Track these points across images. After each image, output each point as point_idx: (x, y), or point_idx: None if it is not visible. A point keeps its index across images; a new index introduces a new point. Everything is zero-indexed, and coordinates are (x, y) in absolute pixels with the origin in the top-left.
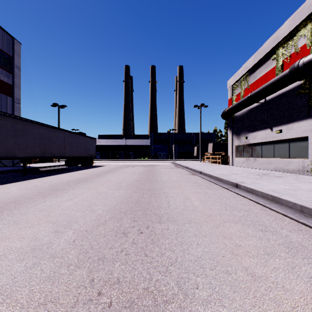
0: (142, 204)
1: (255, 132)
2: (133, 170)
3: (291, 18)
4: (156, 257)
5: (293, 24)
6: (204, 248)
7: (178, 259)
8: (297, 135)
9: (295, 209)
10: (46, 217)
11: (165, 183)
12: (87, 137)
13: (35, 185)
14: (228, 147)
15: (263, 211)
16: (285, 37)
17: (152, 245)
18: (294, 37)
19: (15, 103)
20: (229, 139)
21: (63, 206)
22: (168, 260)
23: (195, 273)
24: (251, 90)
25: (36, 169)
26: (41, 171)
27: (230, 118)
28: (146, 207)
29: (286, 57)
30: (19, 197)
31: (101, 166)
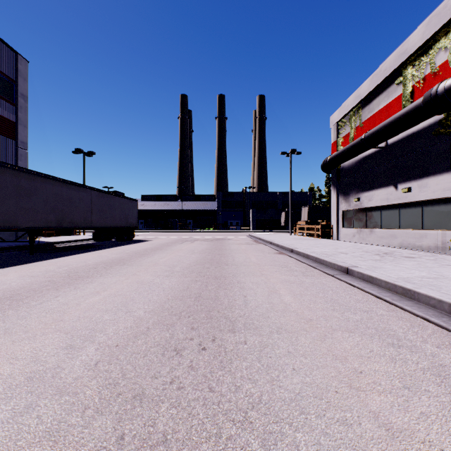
0: (205, 300)
1: (371, 191)
2: (192, 247)
3: (425, 23)
4: (227, 393)
5: (429, 31)
6: (305, 377)
7: (263, 397)
8: (434, 195)
9: (440, 309)
10: (56, 322)
11: (240, 267)
12: (126, 198)
13: (45, 271)
14: (332, 214)
15: (391, 312)
16: (416, 51)
17: (221, 372)
18: (429, 51)
19: (19, 148)
20: (332, 201)
21: (84, 304)
22: (248, 399)
23: (292, 424)
24: (366, 129)
25: (50, 245)
26: (57, 249)
27: (334, 170)
28: (212, 305)
29: (418, 80)
30: (19, 289)
31: (146, 241)
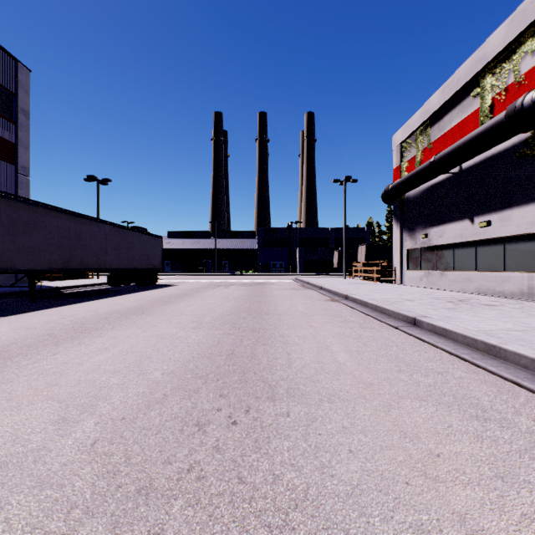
0: (238, 358)
1: (442, 225)
2: (226, 293)
3: (508, 22)
4: (262, 485)
5: (512, 32)
6: (365, 463)
7: (310, 491)
8: (518, 230)
9: (534, 370)
10: (49, 387)
11: (284, 317)
12: (147, 234)
13: (45, 322)
14: (394, 253)
15: (472, 374)
16: (497, 56)
17: (255, 455)
18: (513, 56)
19: (19, 174)
20: (395, 238)
21: (87, 363)
22: (289, 494)
23: (349, 531)
24: (435, 151)
25: (56, 291)
26: (64, 295)
27: (397, 201)
28: (247, 365)
29: (499, 91)
30: (10, 344)
31: (171, 285)
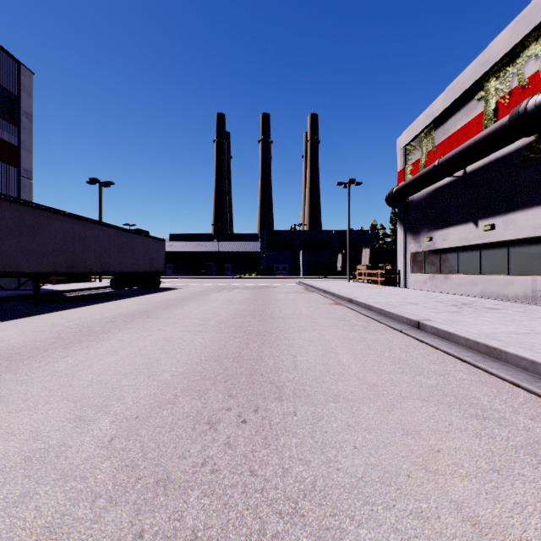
0: (245, 360)
1: (446, 229)
2: (230, 297)
3: (512, 26)
4: (272, 477)
5: (516, 36)
6: (369, 458)
7: (318, 483)
8: (522, 234)
9: (533, 372)
10: (63, 388)
11: (288, 320)
12: (150, 237)
13: (52, 325)
14: (398, 256)
15: (473, 375)
16: (501, 60)
17: (264, 451)
18: (517, 60)
19: (22, 177)
20: (399, 242)
21: (98, 365)
22: (298, 485)
23: (354, 518)
24: (440, 154)
25: (59, 294)
26: (68, 298)
27: (401, 204)
28: (254, 367)
29: (502, 95)
30: (20, 347)
31: (175, 289)
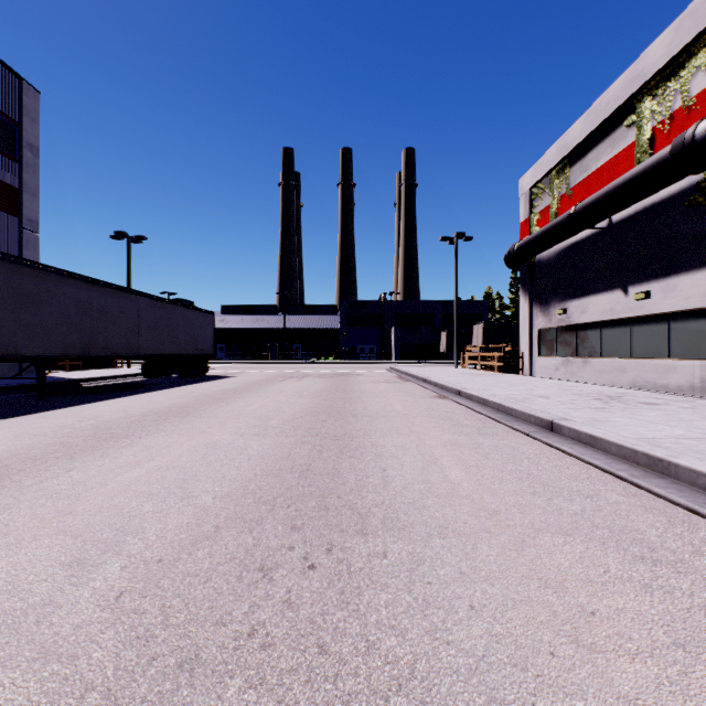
0: (316, 476)
1: (585, 297)
2: (299, 388)
3: (674, 27)
4: (351, 656)
5: (680, 40)
6: (493, 624)
7: (419, 666)
8: (688, 304)
9: None
10: (60, 516)
11: (376, 420)
12: (194, 309)
13: (58, 426)
14: (522, 334)
15: (632, 498)
16: (659, 73)
17: (340, 613)
18: (681, 72)
19: (25, 230)
20: (523, 315)
21: (113, 483)
22: (390, 670)
23: None
24: (576, 199)
25: (73, 384)
26: (83, 390)
27: (525, 265)
28: (328, 486)
29: (661, 119)
30: (10, 457)
31: (226, 377)
